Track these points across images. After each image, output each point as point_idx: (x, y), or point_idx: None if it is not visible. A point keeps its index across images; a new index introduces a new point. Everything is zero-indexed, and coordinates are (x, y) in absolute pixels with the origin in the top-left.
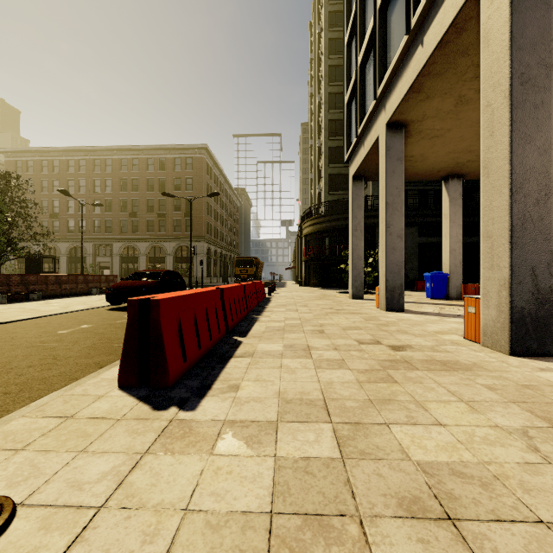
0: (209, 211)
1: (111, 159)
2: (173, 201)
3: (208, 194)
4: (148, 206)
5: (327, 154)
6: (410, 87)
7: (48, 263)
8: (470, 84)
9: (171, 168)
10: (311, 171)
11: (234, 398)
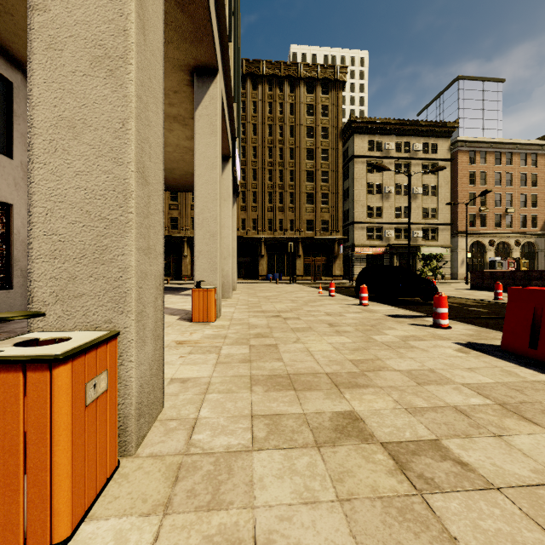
0: None
1: None
2: None
3: None
4: None
5: None
6: None
7: None
8: None
9: None
10: None
11: (445, 347)
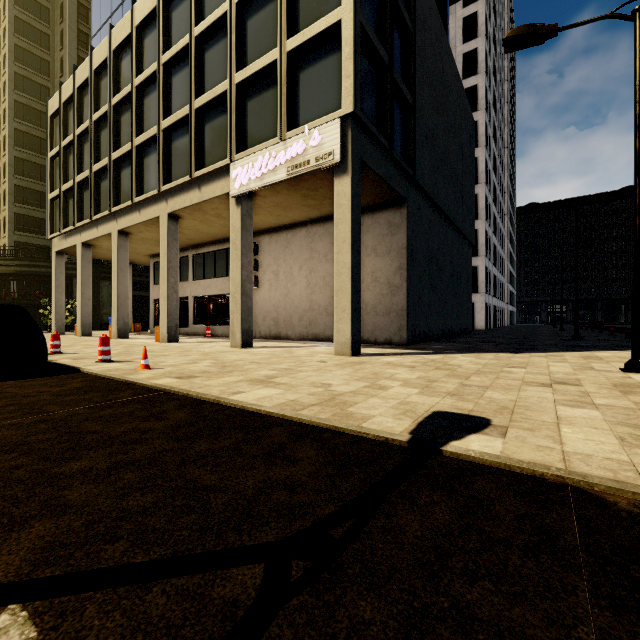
0: None
1: None
2: None
3: None
4: None
5: (12, 191)
6: (93, 239)
7: None
8: None
9: None
10: None
11: None
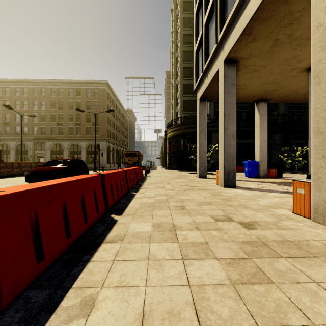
0: (109, 122)
1: (45, 88)
2: (85, 116)
3: (107, 110)
4: (69, 118)
5: (181, 88)
6: (244, 30)
7: (2, 154)
8: (284, 29)
9: (84, 95)
10: (172, 99)
11: None
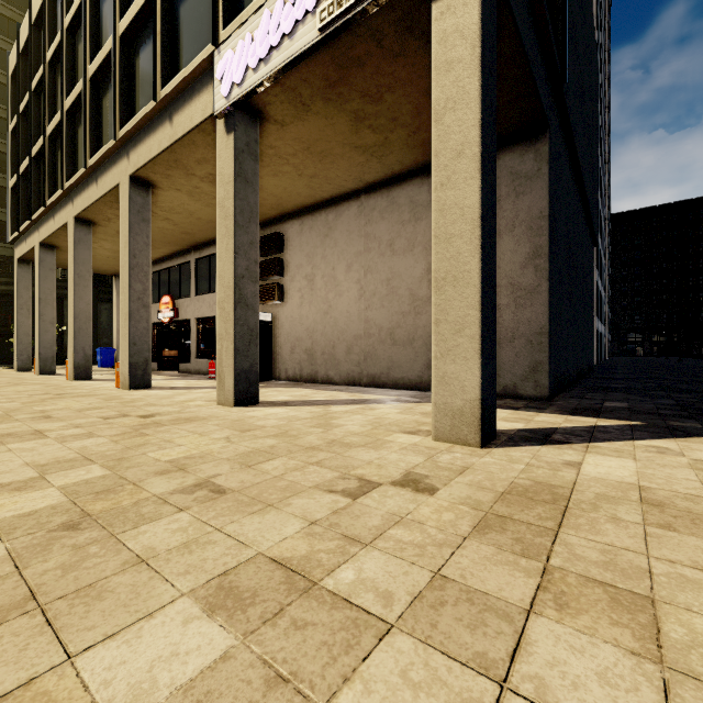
0: None
1: None
2: None
3: None
4: None
5: None
6: (51, 235)
7: None
8: (92, 243)
9: None
10: None
11: None
